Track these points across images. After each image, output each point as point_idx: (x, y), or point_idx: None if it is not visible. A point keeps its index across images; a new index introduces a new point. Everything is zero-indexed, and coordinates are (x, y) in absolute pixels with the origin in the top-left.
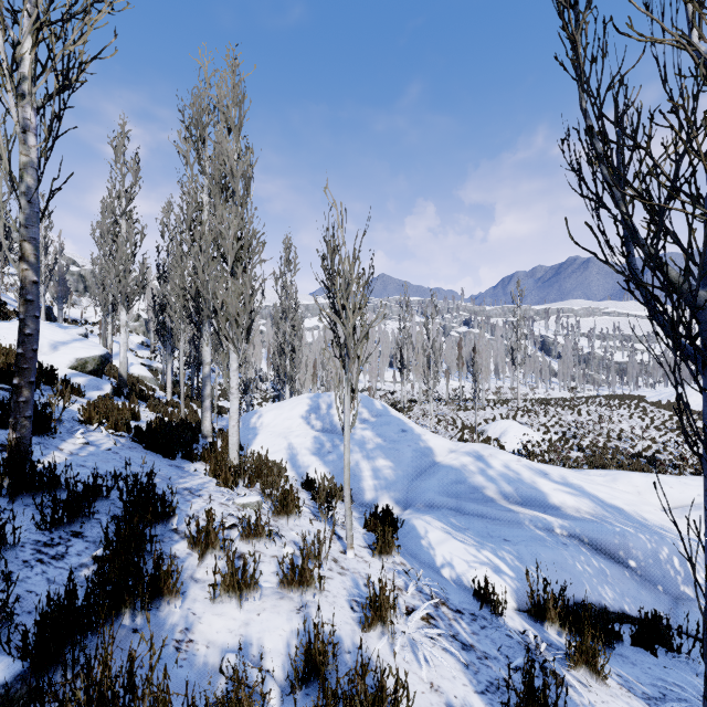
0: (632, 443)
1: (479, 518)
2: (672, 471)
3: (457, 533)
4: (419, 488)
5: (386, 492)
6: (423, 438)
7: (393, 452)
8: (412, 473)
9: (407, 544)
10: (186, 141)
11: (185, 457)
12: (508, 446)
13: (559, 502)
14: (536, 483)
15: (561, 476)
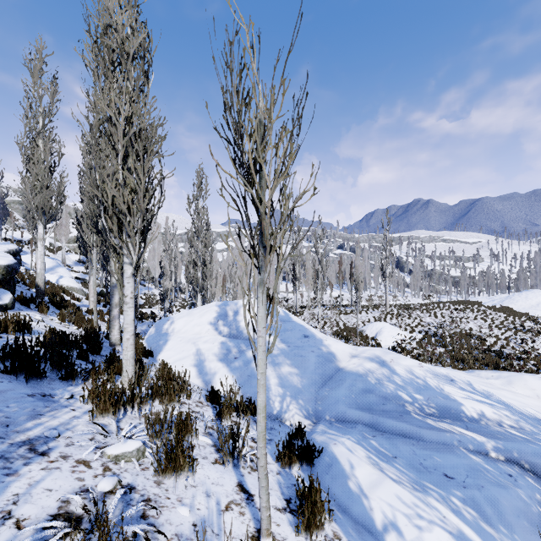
0: (481, 340)
1: (402, 439)
2: (517, 363)
3: (387, 465)
4: (328, 399)
5: (293, 402)
6: (325, 343)
7: (298, 358)
8: (318, 380)
9: (330, 486)
10: (93, 54)
11: (64, 378)
12: (383, 344)
13: (477, 413)
14: (445, 391)
15: (467, 382)
